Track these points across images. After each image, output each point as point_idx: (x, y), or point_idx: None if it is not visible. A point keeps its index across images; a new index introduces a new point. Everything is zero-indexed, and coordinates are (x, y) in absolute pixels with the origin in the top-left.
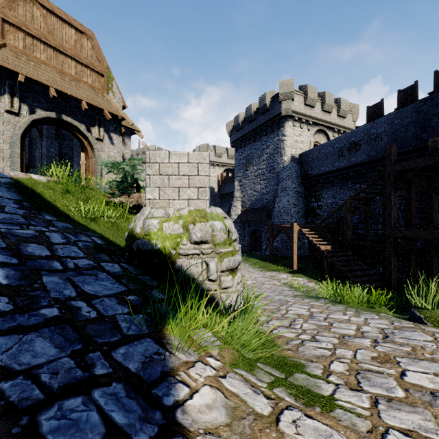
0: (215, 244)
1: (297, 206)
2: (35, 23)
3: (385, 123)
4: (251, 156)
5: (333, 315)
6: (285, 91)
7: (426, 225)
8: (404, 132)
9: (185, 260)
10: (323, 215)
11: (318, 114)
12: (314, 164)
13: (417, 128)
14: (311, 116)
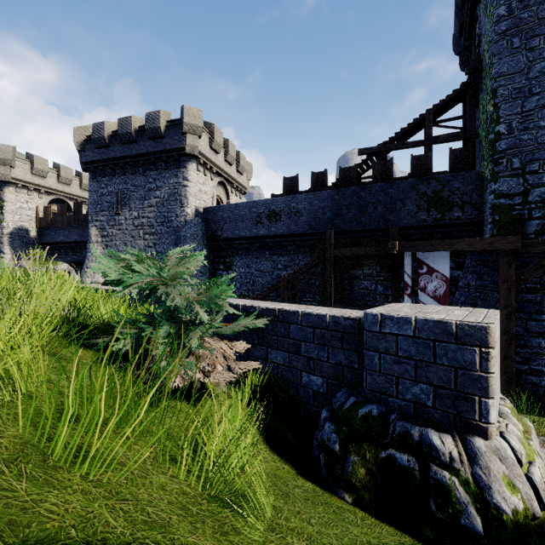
0: None
1: (204, 275)
2: None
3: (306, 200)
4: (126, 194)
5: None
6: (191, 122)
7: (340, 301)
8: (322, 214)
9: None
10: (235, 286)
11: (222, 164)
12: (226, 224)
13: (332, 214)
14: (215, 164)
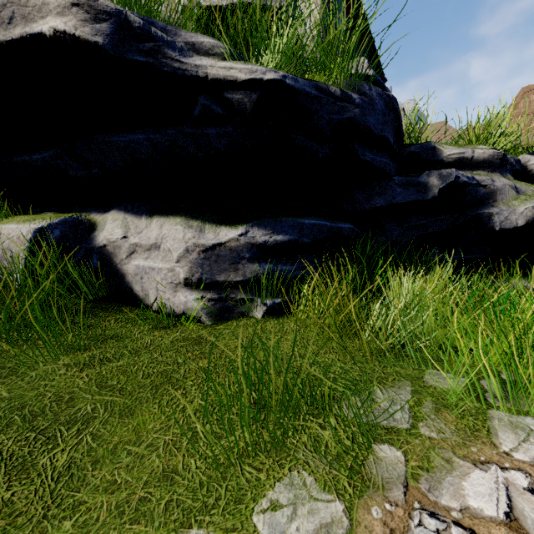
0: None
1: None
2: (531, 105)
3: None
4: None
5: None
6: None
7: None
8: None
9: None
10: None
11: None
12: None
13: None
14: None
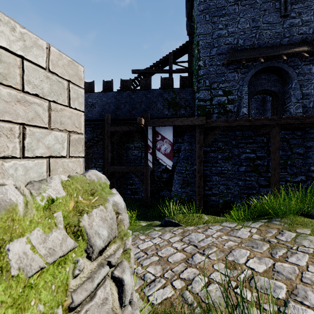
0: (121, 237)
1: None
2: None
3: (98, 97)
4: None
5: (142, 246)
6: None
7: (119, 163)
8: (108, 107)
9: (87, 312)
10: None
11: None
12: None
13: (115, 107)
14: None
